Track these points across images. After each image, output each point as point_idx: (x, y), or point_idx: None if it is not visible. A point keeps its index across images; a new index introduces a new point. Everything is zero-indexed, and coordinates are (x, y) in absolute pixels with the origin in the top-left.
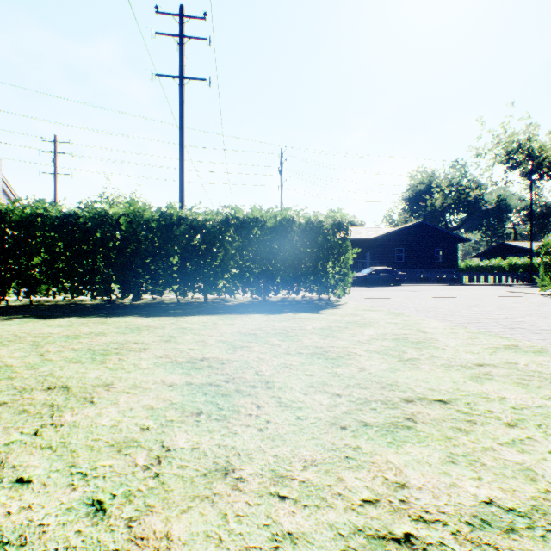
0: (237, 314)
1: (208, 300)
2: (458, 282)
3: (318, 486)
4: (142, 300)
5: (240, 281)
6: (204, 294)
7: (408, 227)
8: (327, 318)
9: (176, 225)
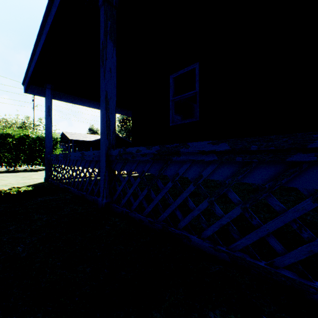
0: None
1: None
2: None
3: (7, 182)
4: None
5: None
6: None
7: None
8: (38, 172)
9: None
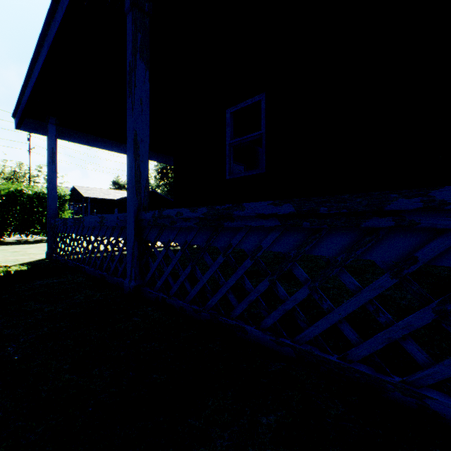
0: None
1: None
2: None
3: None
4: None
5: None
6: None
7: None
8: (37, 245)
9: None
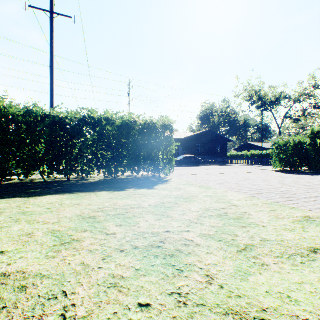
0: (88, 192)
1: (71, 179)
2: (228, 164)
3: None
4: (13, 180)
5: (95, 164)
6: (66, 175)
7: (202, 133)
8: (160, 193)
9: (41, 120)
